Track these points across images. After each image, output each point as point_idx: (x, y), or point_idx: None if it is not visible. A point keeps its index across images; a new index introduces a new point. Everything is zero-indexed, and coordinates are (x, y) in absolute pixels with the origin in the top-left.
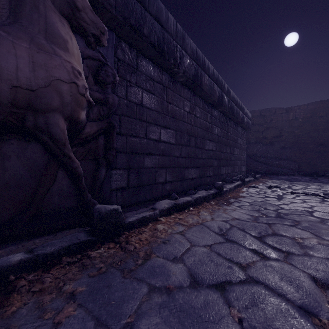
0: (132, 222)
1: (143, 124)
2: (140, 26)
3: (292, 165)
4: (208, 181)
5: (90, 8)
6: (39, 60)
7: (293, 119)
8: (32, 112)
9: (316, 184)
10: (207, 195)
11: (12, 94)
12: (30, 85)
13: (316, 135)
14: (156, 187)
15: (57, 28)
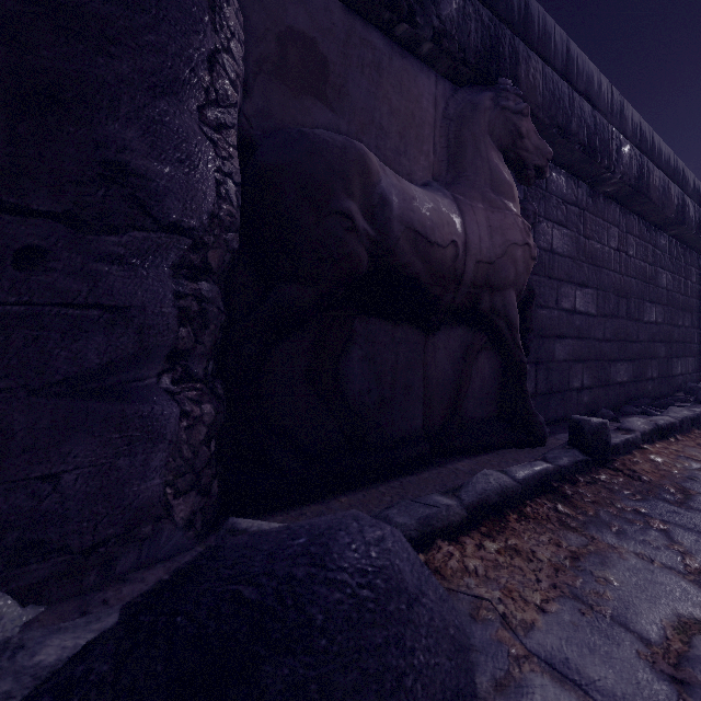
0: (617, 446)
1: (553, 284)
2: (567, 122)
3: None
4: (648, 390)
5: (534, 129)
6: (494, 223)
7: None
8: (488, 291)
9: None
10: (696, 415)
11: (474, 271)
12: (489, 257)
13: None
14: (569, 396)
15: (501, 172)
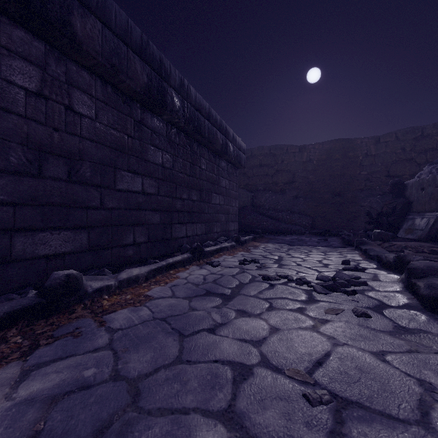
0: None
1: None
2: None
3: (305, 221)
4: (129, 255)
5: None
6: None
7: (307, 161)
8: None
9: (322, 251)
10: None
11: None
12: None
13: (332, 183)
14: None
15: None
